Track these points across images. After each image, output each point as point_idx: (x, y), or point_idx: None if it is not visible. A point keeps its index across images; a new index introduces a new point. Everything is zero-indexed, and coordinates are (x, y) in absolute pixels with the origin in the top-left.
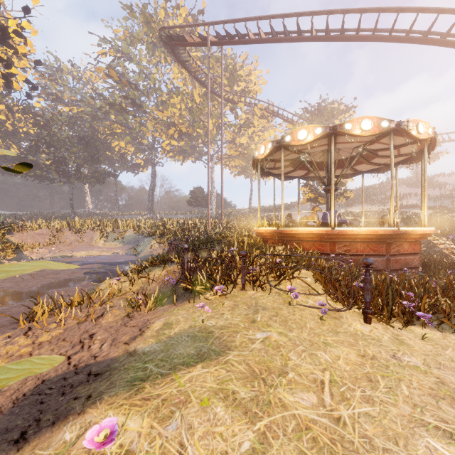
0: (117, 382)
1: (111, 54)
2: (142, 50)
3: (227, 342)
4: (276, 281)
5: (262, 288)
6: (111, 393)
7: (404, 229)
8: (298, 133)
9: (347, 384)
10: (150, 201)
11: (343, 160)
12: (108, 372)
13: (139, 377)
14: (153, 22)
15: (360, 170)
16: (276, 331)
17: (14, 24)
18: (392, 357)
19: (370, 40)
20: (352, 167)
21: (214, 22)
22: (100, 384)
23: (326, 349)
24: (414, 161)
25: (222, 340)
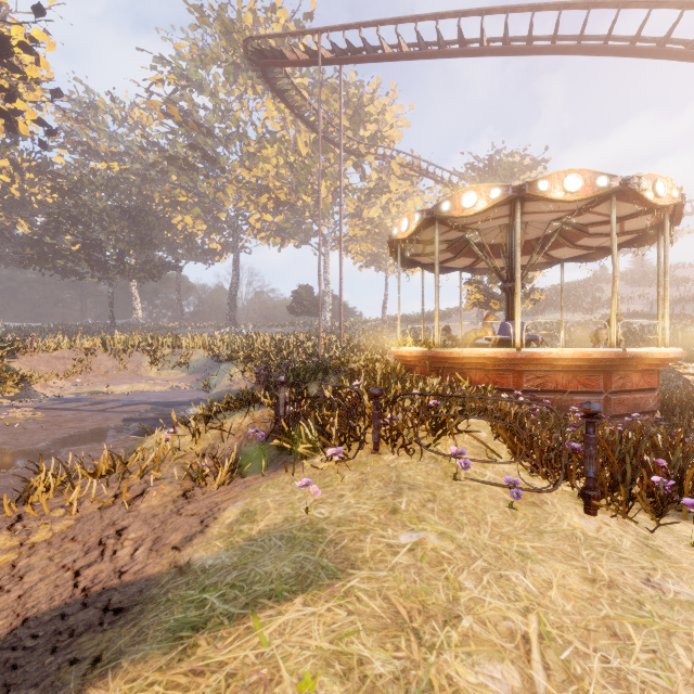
0: (150, 631)
1: (172, 81)
2: (218, 76)
3: (350, 551)
4: (430, 438)
5: (408, 451)
6: (137, 655)
7: (634, 351)
8: (463, 197)
9: (572, 644)
10: (231, 307)
11: (532, 241)
12: (138, 607)
13: (190, 622)
14: (236, 32)
15: (558, 257)
16: (435, 530)
17: (20, 33)
18: (646, 583)
19: (573, 52)
20: (545, 252)
21: (328, 27)
22: (120, 634)
23: (525, 566)
24: (646, 243)
25: (341, 546)
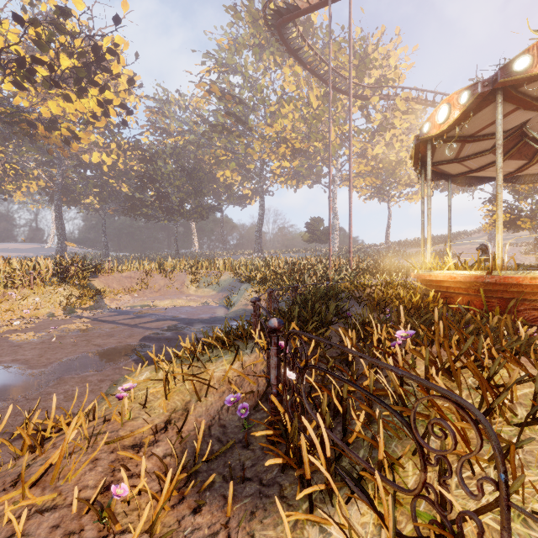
0: None
1: (215, 70)
2: (248, 57)
3: None
4: None
5: None
6: None
7: None
8: None
9: None
10: (257, 238)
11: None
12: None
13: None
14: (260, 18)
15: None
16: None
17: (108, 42)
18: None
19: None
20: None
21: None
22: None
23: None
24: None
25: None
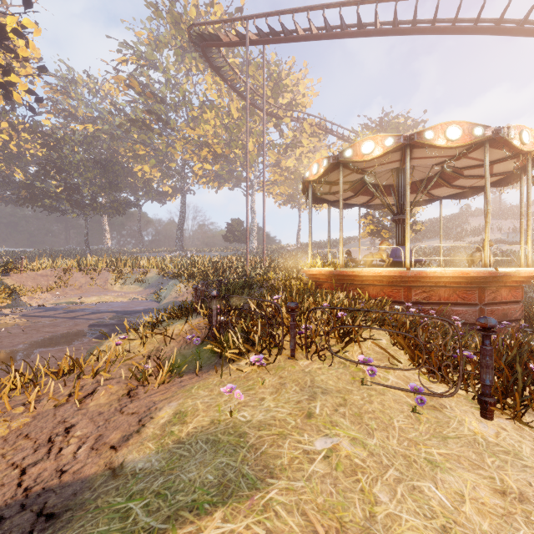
0: None
1: (133, 61)
2: (169, 57)
3: (269, 457)
4: (338, 345)
5: (320, 356)
6: None
7: (504, 271)
8: (363, 145)
9: None
10: (179, 236)
11: (417, 182)
12: (68, 514)
13: None
14: (183, 22)
15: (437, 195)
16: (347, 435)
17: (13, 22)
18: None
19: (449, 32)
20: (427, 191)
21: (254, 15)
22: None
23: (435, 476)
24: (510, 183)
25: (261, 452)
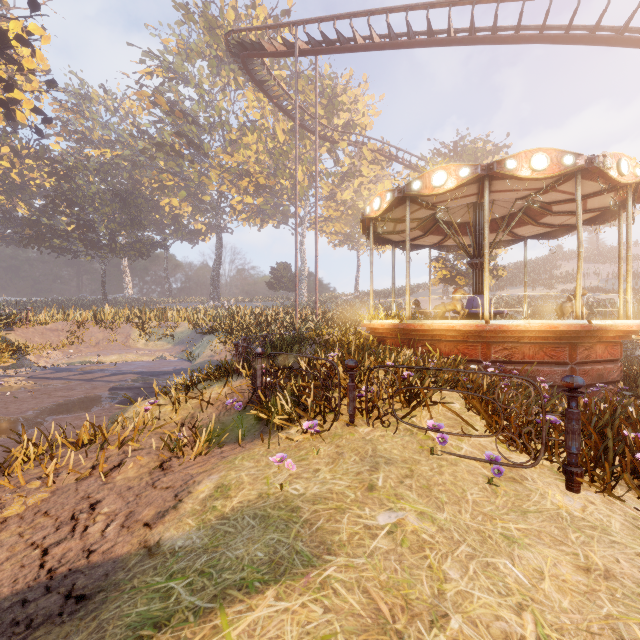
0: (109, 627)
1: (160, 74)
2: (203, 68)
3: (325, 533)
4: (404, 410)
5: (383, 423)
6: None
7: (599, 324)
8: (433, 176)
9: None
10: (214, 283)
11: (497, 219)
12: (101, 595)
13: (153, 617)
14: (219, 27)
15: (521, 234)
16: (414, 509)
17: (17, 28)
18: None
19: (536, 41)
20: (510, 230)
21: (304, 20)
22: (78, 628)
23: (512, 552)
24: (607, 220)
25: (316, 527)
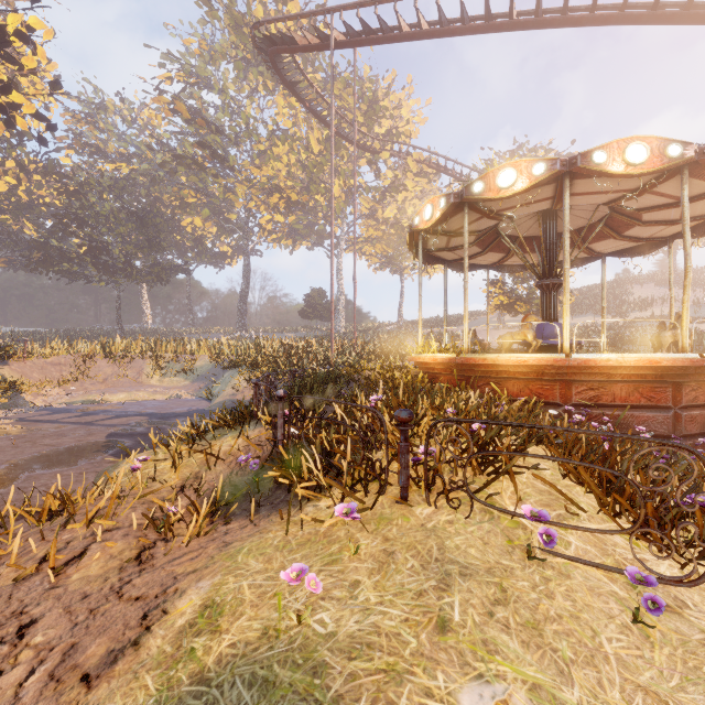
0: None
1: (181, 79)
2: (228, 72)
3: None
4: (476, 478)
5: (449, 500)
6: None
7: None
8: (499, 175)
9: None
10: (241, 311)
11: (571, 233)
12: None
13: None
14: (246, 25)
15: (599, 251)
16: (521, 678)
17: (16, 22)
18: None
19: (615, 22)
20: (586, 246)
21: (341, 6)
22: None
23: None
24: None
25: None
